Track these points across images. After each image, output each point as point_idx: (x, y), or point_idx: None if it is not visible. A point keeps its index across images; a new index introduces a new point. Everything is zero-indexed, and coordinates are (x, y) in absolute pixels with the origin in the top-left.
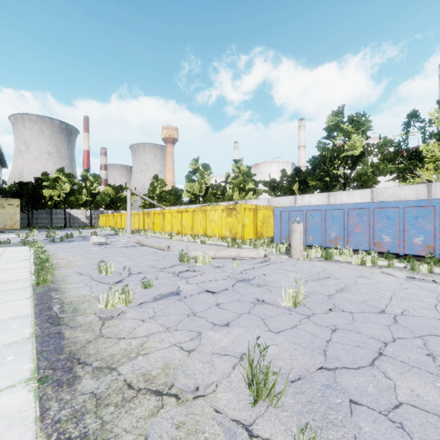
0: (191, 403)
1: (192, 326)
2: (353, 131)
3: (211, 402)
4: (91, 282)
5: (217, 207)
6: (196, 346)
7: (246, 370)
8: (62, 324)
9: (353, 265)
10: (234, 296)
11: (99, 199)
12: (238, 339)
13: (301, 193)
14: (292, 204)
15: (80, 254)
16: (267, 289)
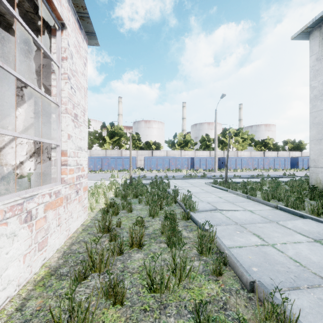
0: None
1: None
2: None
3: None
4: None
5: None
6: None
7: None
8: None
9: None
10: None
11: None
12: None
13: None
14: None
15: None
16: None
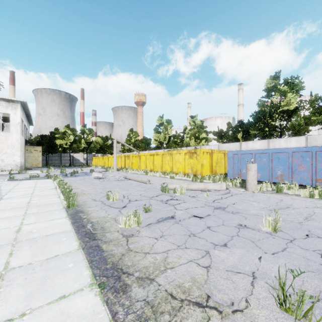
0: (233, 317)
1: (197, 245)
2: (288, 91)
3: (251, 318)
4: (104, 206)
5: (181, 151)
6: (210, 263)
7: (265, 288)
8: (97, 239)
9: (302, 197)
10: (218, 221)
11: (92, 146)
12: (242, 259)
13: (244, 140)
14: (238, 149)
15: (88, 185)
16: (241, 215)
